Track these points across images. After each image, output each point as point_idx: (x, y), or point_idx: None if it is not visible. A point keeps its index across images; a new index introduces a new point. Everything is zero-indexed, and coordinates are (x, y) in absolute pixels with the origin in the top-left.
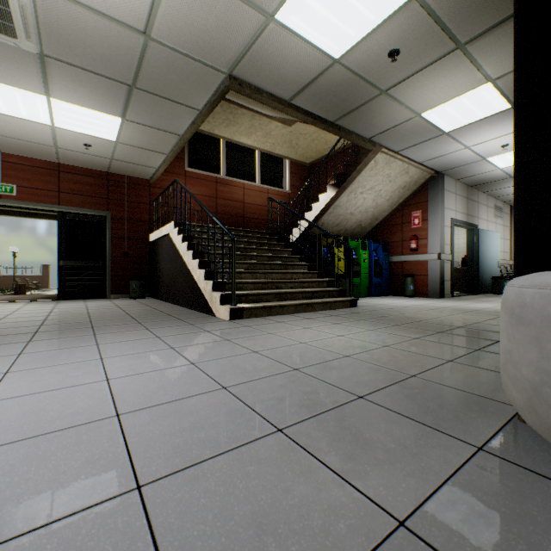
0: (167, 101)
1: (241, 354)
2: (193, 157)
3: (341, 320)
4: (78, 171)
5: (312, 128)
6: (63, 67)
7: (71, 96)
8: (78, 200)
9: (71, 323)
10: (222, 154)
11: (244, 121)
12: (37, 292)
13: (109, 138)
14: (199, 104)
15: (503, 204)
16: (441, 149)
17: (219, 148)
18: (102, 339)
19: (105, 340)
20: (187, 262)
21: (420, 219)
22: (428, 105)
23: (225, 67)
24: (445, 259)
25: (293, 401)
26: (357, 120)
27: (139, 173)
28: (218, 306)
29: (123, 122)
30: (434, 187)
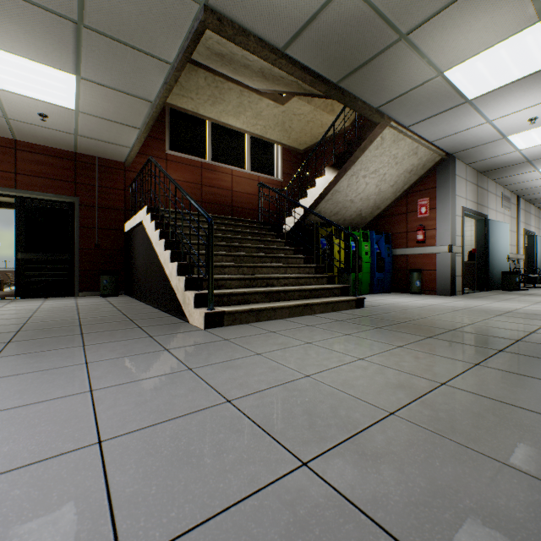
0: (128, 48)
1: (202, 408)
2: (175, 139)
3: (351, 329)
4: (40, 150)
5: (307, 108)
6: None
7: (2, 40)
8: (40, 183)
9: None
10: (208, 137)
11: (231, 98)
12: None
13: (67, 105)
14: (169, 54)
15: (510, 194)
16: (458, 123)
17: (205, 130)
18: None
19: None
20: (159, 253)
21: (428, 207)
22: (455, 58)
23: None
24: (456, 252)
25: None
26: (366, 81)
27: (112, 154)
28: (191, 309)
29: (79, 82)
30: (444, 171)
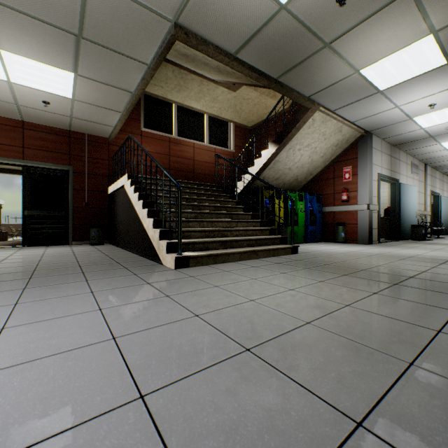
0: (115, 53)
1: (179, 319)
2: (148, 119)
3: (287, 269)
4: (42, 129)
5: (254, 94)
6: (5, 12)
7: (20, 48)
8: (42, 155)
9: (12, 273)
10: (175, 117)
11: (193, 87)
12: (19, 238)
13: (65, 95)
14: (147, 58)
15: (418, 162)
16: (373, 108)
17: (172, 112)
18: (28, 295)
19: (29, 297)
20: (138, 211)
21: (350, 173)
22: (368, 60)
23: (170, 13)
24: (373, 209)
25: (249, 440)
26: (299, 77)
27: (99, 131)
28: (164, 254)
29: (76, 78)
30: (363, 145)
